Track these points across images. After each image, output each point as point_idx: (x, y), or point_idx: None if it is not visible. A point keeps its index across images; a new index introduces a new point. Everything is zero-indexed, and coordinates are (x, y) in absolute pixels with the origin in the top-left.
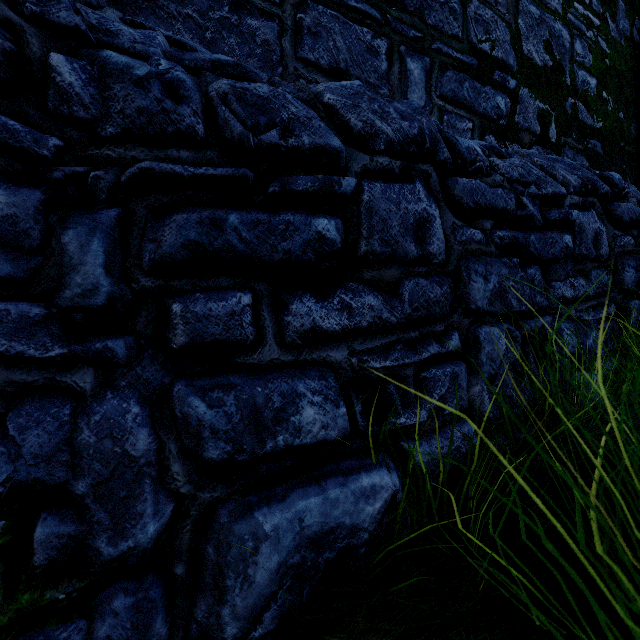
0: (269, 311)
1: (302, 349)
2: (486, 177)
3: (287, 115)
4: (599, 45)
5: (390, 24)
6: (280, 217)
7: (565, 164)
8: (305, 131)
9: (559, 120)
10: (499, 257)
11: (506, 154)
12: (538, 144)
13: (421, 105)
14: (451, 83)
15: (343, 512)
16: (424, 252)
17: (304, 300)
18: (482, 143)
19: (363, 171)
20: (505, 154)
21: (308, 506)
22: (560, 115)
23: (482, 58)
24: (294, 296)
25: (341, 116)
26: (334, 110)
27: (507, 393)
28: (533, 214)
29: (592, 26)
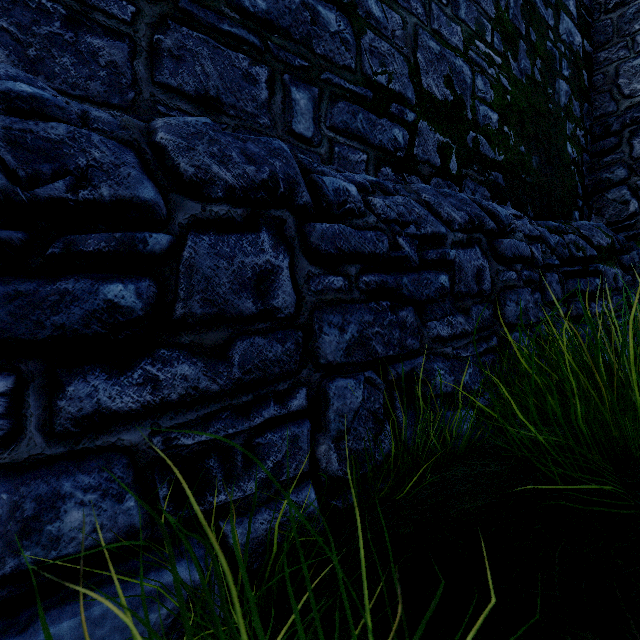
0: (39, 394)
1: (84, 435)
2: (359, 218)
3: (86, 162)
4: (501, 82)
5: (272, 51)
6: (54, 286)
7: (457, 199)
8: (107, 181)
9: (460, 153)
10: (366, 302)
11: (392, 191)
12: (438, 176)
13: (308, 136)
14: (343, 114)
15: (112, 629)
16: (267, 307)
17: (90, 378)
18: (369, 178)
19: (193, 221)
20: (391, 191)
21: (57, 633)
22: (461, 148)
23: (378, 90)
24: (76, 374)
25: (171, 159)
26: (165, 152)
27: (362, 446)
28: (409, 255)
29: (494, 64)
